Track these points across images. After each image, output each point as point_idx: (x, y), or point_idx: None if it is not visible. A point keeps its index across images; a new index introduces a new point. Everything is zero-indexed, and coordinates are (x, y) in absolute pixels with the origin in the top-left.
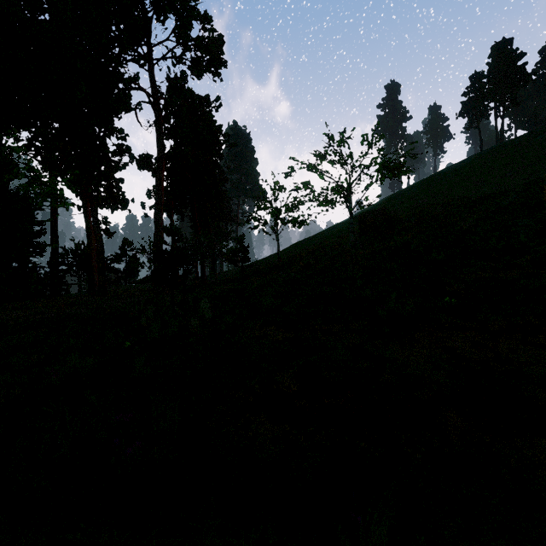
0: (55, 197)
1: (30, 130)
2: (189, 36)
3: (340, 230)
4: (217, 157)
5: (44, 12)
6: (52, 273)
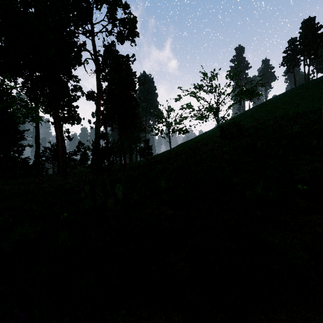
0: (33, 116)
1: (22, 77)
2: (116, 17)
3: (208, 136)
4: (133, 92)
5: (31, 7)
6: (36, 162)
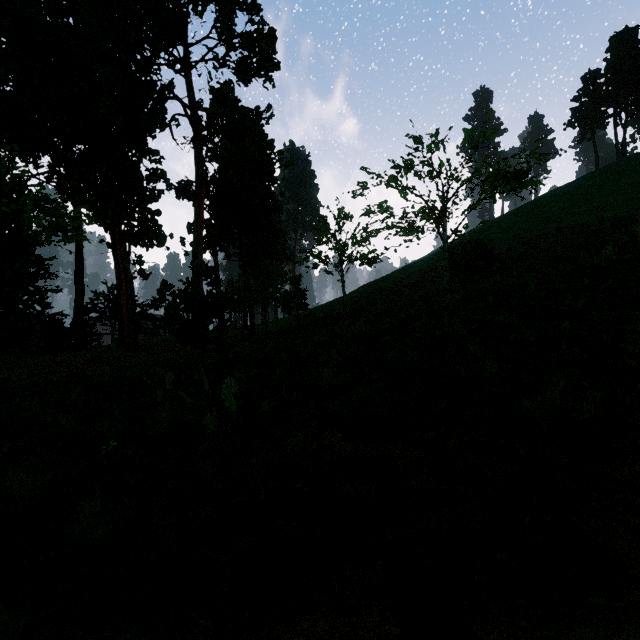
0: (65, 230)
1: (49, 153)
2: (234, 31)
3: (420, 269)
4: (269, 181)
5: (67, 15)
6: (76, 322)
